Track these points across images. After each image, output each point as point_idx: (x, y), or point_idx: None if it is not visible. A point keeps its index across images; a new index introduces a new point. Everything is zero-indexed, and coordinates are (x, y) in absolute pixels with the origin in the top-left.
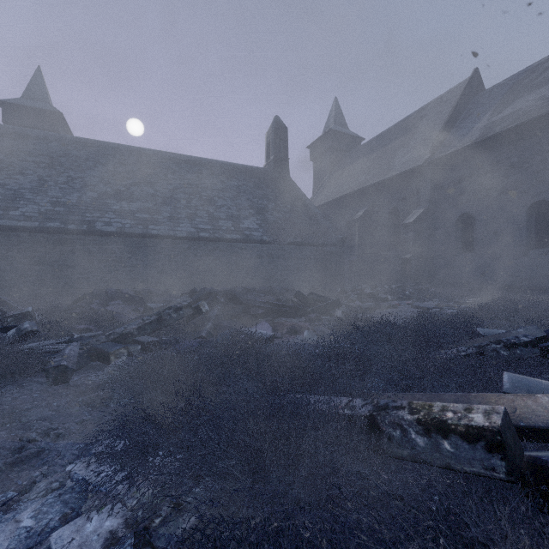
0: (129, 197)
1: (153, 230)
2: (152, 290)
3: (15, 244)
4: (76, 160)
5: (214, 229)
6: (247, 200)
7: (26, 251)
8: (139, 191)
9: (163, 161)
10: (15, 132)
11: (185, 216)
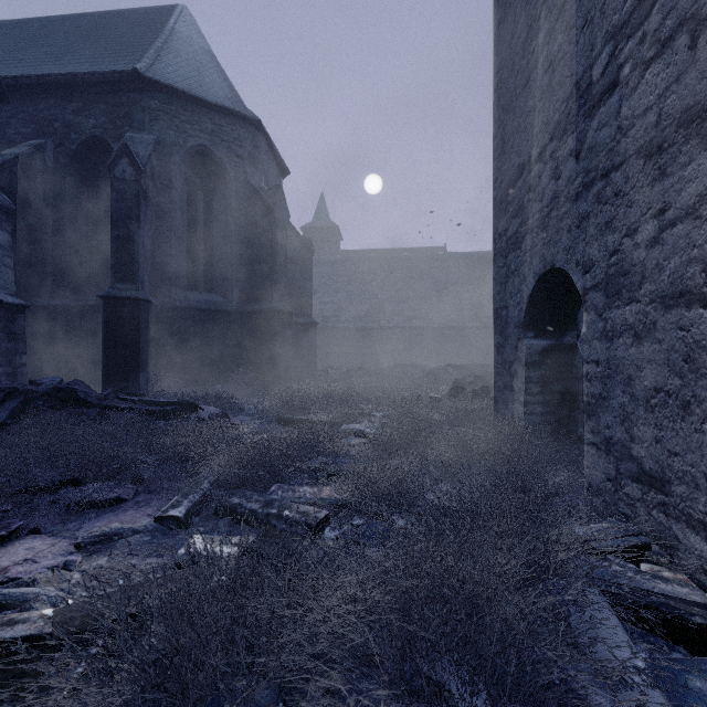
0: (398, 300)
1: (415, 323)
2: (419, 364)
3: (343, 337)
4: (363, 276)
5: (459, 319)
6: (488, 289)
7: (348, 341)
8: (404, 294)
9: (418, 263)
10: (326, 261)
11: (437, 311)
